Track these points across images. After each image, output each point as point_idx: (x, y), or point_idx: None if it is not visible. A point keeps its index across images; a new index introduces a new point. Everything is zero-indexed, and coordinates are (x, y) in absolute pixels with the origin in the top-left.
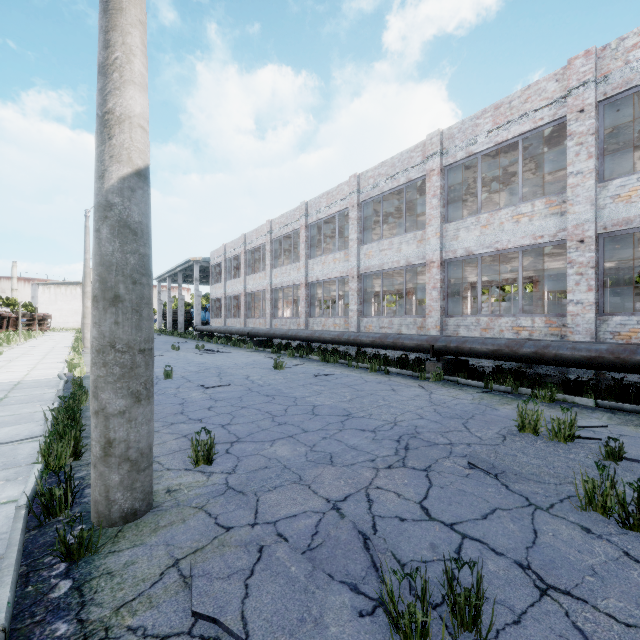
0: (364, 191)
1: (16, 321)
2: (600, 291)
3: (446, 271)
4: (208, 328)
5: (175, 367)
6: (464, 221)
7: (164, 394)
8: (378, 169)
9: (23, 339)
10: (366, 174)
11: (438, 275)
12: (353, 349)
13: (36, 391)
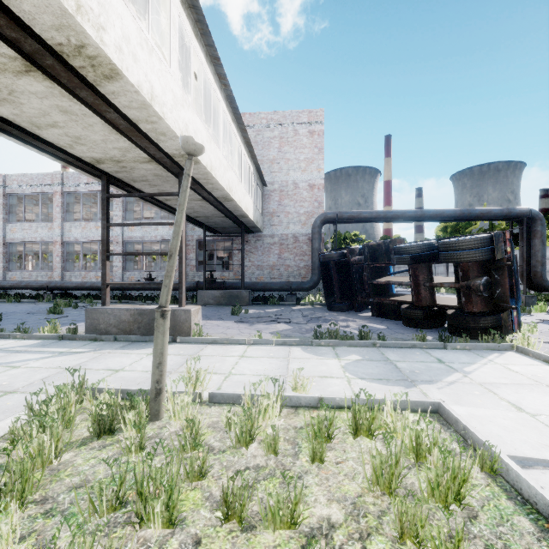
0: (10, 187)
1: None
2: (125, 262)
3: (66, 247)
4: None
5: None
6: (74, 223)
7: None
8: (21, 177)
9: None
10: (11, 176)
11: (60, 249)
12: None
13: None
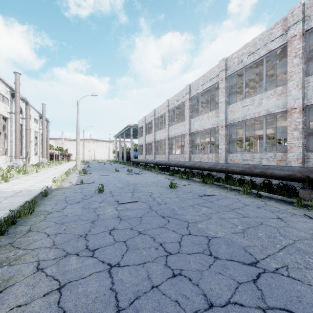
0: (230, 68)
1: (58, 156)
2: None
3: (307, 115)
4: (136, 160)
5: (110, 183)
6: None
7: (88, 208)
8: (241, 50)
9: (55, 164)
10: (232, 56)
11: (300, 118)
12: (222, 174)
13: (19, 199)
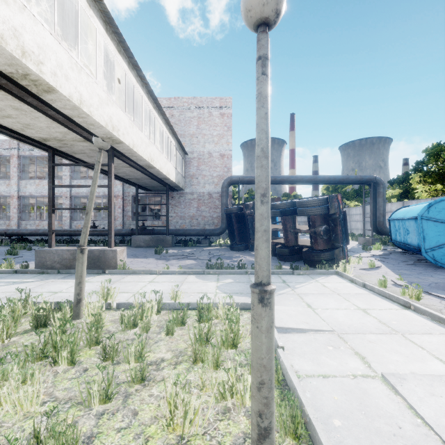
0: None
1: None
2: (73, 213)
3: (22, 201)
4: None
5: None
6: (29, 181)
7: None
8: None
9: None
10: None
11: (17, 202)
12: None
13: None
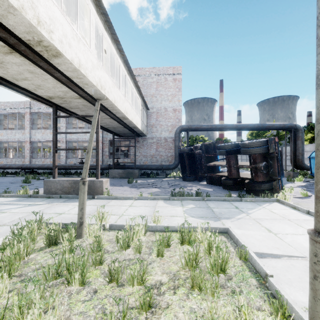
0: None
1: None
2: (67, 153)
3: (32, 144)
4: None
5: None
6: (37, 130)
7: None
8: (6, 103)
9: None
10: (0, 103)
11: (29, 145)
12: None
13: None
